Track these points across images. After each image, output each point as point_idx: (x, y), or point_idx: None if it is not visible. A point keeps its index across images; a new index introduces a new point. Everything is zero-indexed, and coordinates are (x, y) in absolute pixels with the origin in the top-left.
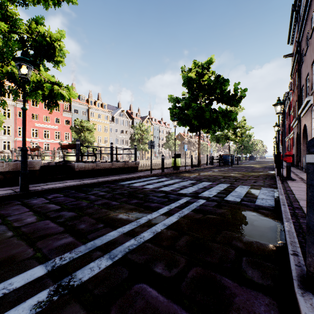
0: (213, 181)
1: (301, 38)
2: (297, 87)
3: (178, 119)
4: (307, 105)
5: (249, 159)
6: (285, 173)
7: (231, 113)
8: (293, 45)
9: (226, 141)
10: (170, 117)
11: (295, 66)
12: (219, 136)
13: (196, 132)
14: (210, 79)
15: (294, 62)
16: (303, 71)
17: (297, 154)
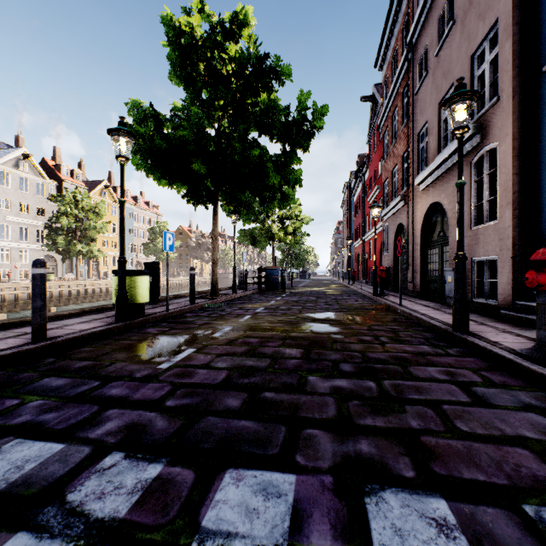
0: (284, 423)
1: (420, 29)
2: (407, 134)
3: (152, 157)
4: (455, 154)
5: (302, 276)
6: (431, 313)
7: (295, 159)
8: (385, 69)
9: (268, 242)
10: (133, 157)
11: (392, 103)
12: (256, 230)
13: (205, 203)
14: (245, 54)
15: (393, 92)
16: (429, 94)
17: (395, 268)
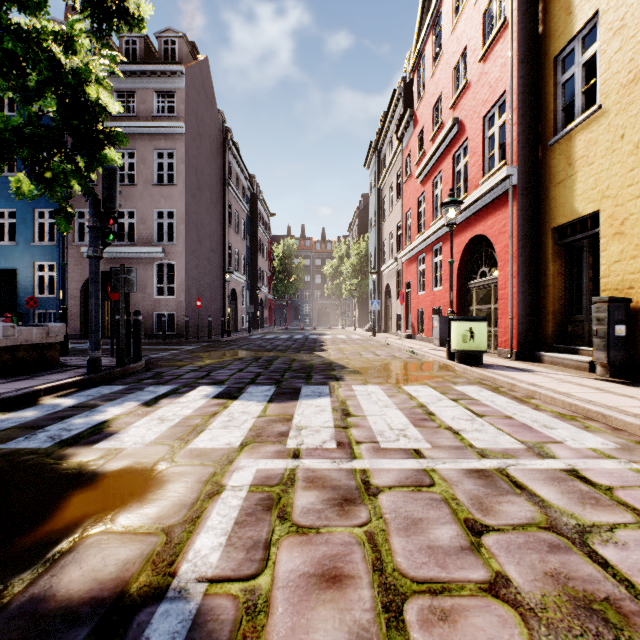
0: None
1: None
2: None
3: None
4: None
5: None
6: None
7: None
8: None
9: None
10: None
11: None
12: None
13: None
14: None
15: None
16: None
17: None
